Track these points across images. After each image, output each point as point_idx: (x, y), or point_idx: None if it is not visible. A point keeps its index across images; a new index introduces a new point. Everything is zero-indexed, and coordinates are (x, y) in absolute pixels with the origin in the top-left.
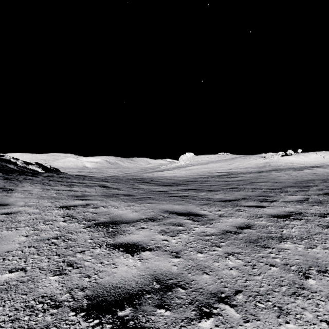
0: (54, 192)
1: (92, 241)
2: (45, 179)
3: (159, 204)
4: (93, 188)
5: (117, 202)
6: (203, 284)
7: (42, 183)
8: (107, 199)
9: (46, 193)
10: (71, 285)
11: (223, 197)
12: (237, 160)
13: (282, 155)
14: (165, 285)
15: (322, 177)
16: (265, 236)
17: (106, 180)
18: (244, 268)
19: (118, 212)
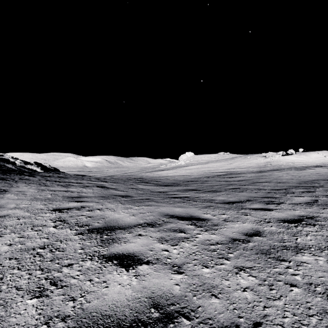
0: (49, 193)
1: (82, 251)
2: (42, 179)
3: (158, 206)
4: (91, 188)
5: (114, 205)
6: (212, 311)
7: (39, 183)
8: (104, 200)
9: (40, 193)
10: (50, 312)
11: (226, 198)
12: (237, 159)
13: (283, 154)
14: (166, 313)
15: (326, 177)
16: (278, 245)
17: (105, 180)
18: (260, 289)
19: (114, 215)
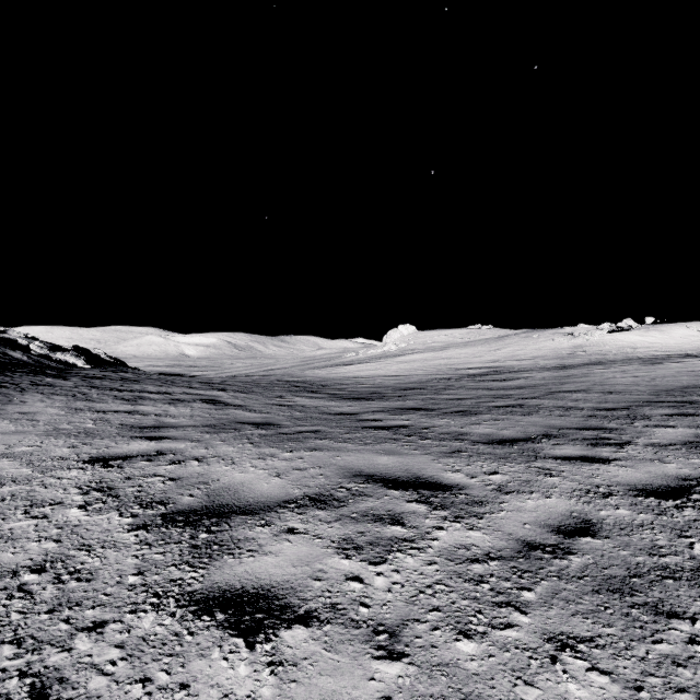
0: (91, 417)
1: (139, 581)
2: (83, 383)
3: (338, 452)
4: (188, 406)
5: (236, 447)
6: None
7: (73, 394)
8: (213, 436)
9: (71, 419)
10: None
11: (495, 430)
12: (511, 340)
13: (610, 330)
14: None
15: None
16: (648, 565)
17: (222, 386)
18: None
19: (232, 475)
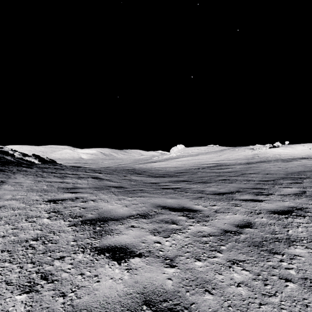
0: (45, 184)
1: (75, 243)
2: (39, 170)
3: (150, 197)
4: (86, 180)
5: (108, 196)
6: (206, 309)
7: (36, 174)
8: (98, 191)
9: (37, 185)
10: (39, 309)
11: (216, 189)
12: (226, 151)
13: (270, 147)
14: (158, 311)
15: (311, 168)
16: (270, 237)
17: (100, 171)
18: (254, 284)
19: (108, 206)
